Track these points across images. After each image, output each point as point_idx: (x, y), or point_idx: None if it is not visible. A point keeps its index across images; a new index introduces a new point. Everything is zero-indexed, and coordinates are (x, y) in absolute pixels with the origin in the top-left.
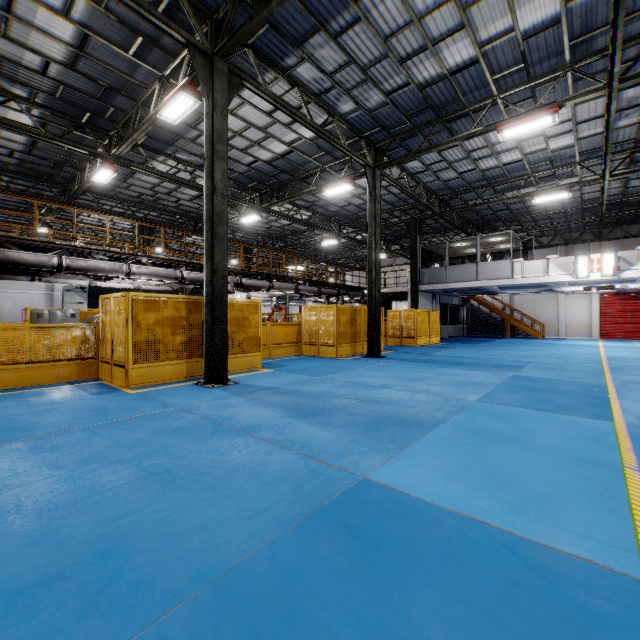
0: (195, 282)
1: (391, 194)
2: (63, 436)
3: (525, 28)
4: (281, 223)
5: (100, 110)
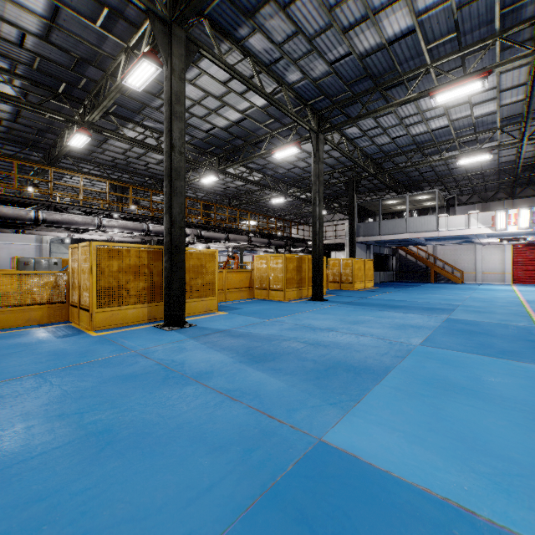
0: (160, 234)
1: (332, 158)
2: (13, 384)
3: None
4: (236, 184)
5: (74, 81)
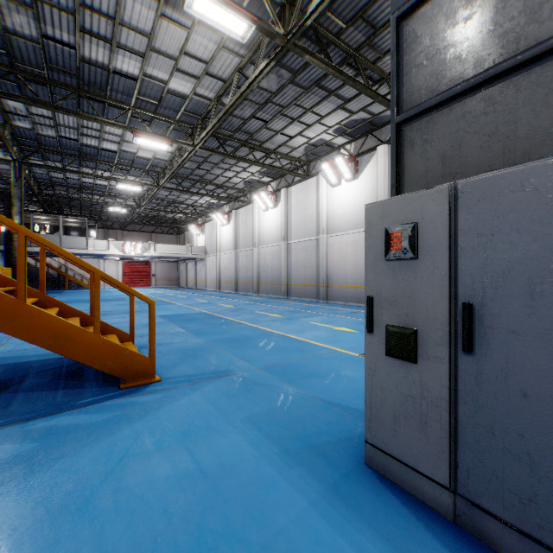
0: None
1: None
2: None
3: (139, 155)
4: None
5: None
